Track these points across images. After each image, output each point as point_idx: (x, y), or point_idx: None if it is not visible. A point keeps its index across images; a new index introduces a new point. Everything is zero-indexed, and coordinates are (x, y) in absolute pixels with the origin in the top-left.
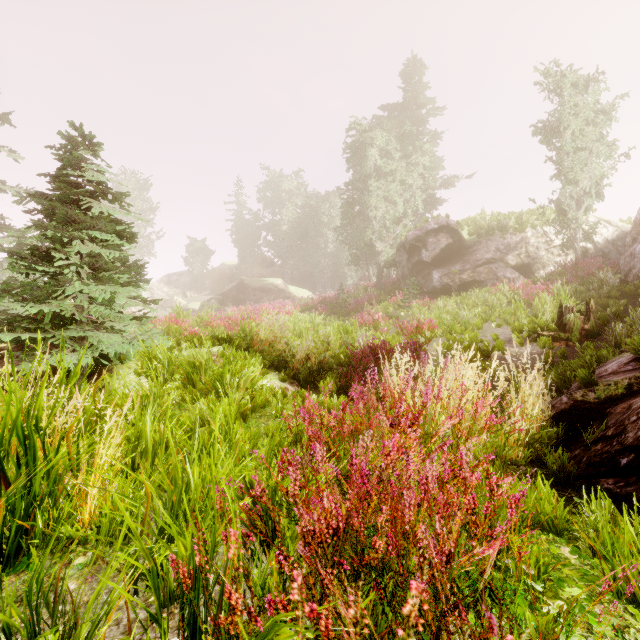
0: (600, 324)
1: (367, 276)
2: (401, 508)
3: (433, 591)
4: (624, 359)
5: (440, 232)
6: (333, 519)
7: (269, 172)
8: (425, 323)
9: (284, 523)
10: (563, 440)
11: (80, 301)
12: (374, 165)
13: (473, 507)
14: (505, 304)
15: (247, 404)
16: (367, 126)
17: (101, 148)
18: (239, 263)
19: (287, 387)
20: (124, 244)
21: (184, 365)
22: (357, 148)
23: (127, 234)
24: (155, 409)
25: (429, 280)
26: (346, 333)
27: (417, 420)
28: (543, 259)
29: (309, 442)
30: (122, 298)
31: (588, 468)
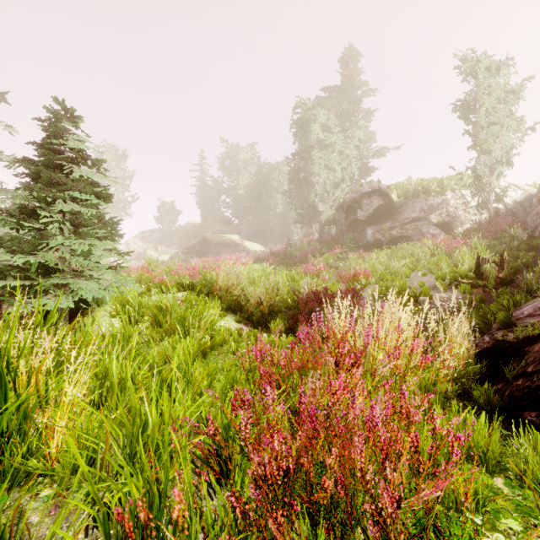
0: (512, 273)
1: (311, 232)
2: (348, 447)
3: (384, 538)
4: (538, 303)
5: (373, 195)
6: (283, 461)
7: (227, 145)
8: (361, 272)
9: (237, 457)
10: (485, 375)
11: (63, 253)
12: (317, 138)
13: (416, 445)
14: (429, 256)
15: (207, 343)
16: (311, 105)
17: (81, 120)
18: (202, 222)
19: (242, 327)
20: (101, 203)
21: (152, 308)
22: (302, 124)
23: (104, 195)
24: (124, 348)
25: (364, 236)
26: (293, 281)
27: (358, 358)
28: (461, 218)
29: (261, 380)
30: (99, 250)
31: (511, 401)
